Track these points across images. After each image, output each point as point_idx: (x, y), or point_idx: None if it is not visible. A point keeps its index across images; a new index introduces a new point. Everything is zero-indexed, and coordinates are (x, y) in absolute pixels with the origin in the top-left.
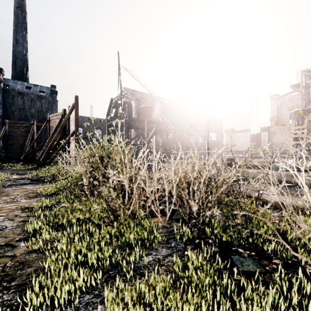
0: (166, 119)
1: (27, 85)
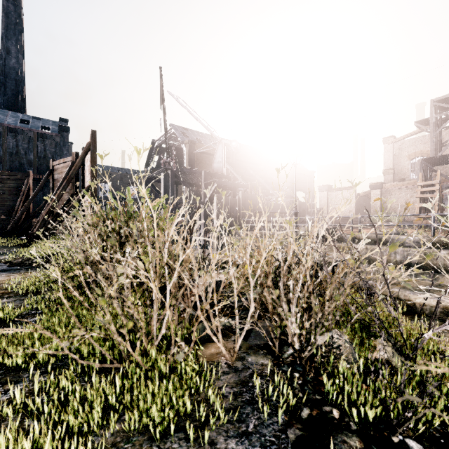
0: (233, 171)
1: (23, 118)
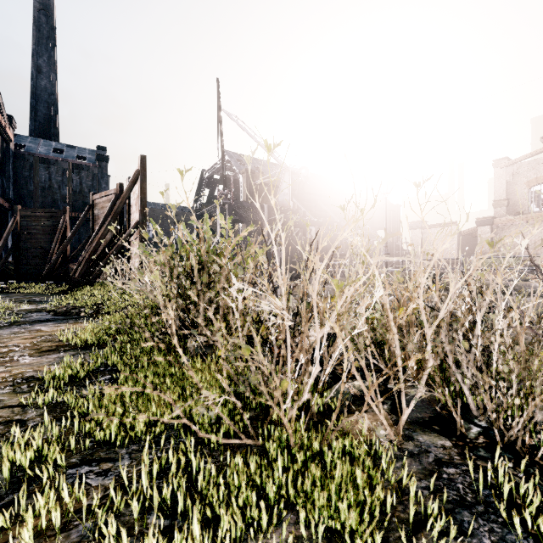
0: (300, 205)
1: (57, 147)
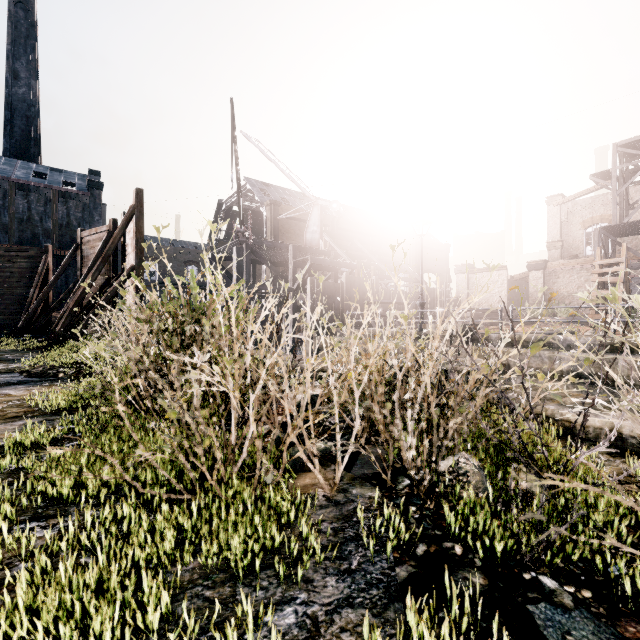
0: (334, 244)
1: (38, 170)
